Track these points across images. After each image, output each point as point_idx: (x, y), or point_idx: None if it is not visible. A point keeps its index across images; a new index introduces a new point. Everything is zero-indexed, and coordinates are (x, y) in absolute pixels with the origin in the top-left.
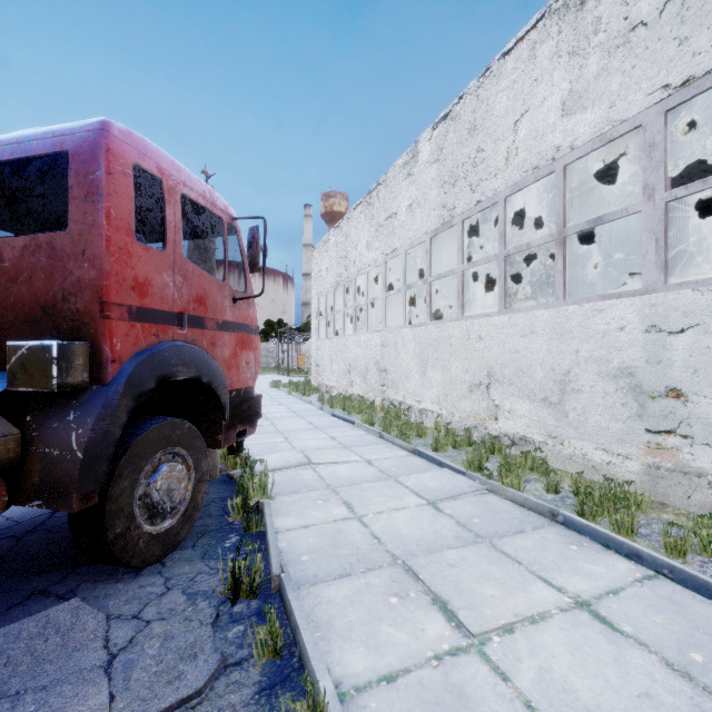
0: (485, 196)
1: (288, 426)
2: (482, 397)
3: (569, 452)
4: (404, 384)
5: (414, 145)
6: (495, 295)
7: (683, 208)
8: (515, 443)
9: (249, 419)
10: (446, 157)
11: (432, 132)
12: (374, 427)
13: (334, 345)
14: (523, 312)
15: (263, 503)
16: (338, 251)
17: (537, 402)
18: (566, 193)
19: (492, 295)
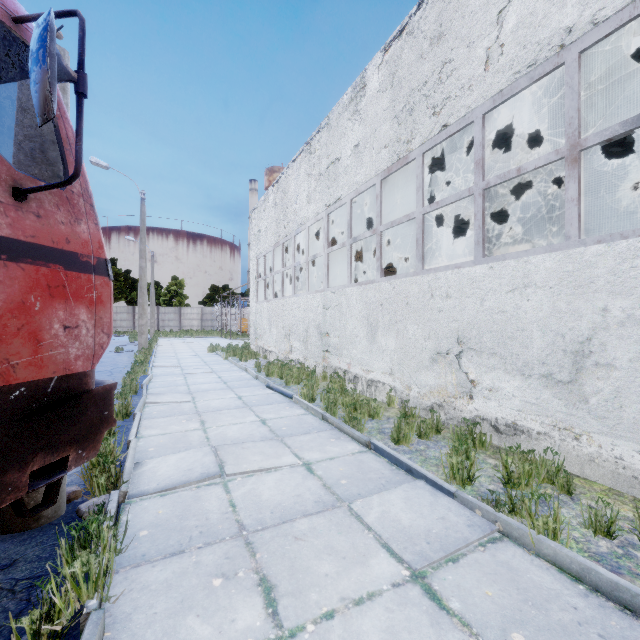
0: (455, 117)
1: (211, 403)
2: (450, 369)
3: (589, 451)
4: (349, 350)
5: (361, 75)
6: (439, 256)
7: (633, 166)
8: (499, 431)
9: (77, 436)
10: (401, 80)
11: (383, 56)
12: (315, 403)
13: (273, 307)
14: (511, 259)
15: (88, 615)
16: (277, 209)
17: (535, 378)
18: (581, 90)
19: (435, 256)
